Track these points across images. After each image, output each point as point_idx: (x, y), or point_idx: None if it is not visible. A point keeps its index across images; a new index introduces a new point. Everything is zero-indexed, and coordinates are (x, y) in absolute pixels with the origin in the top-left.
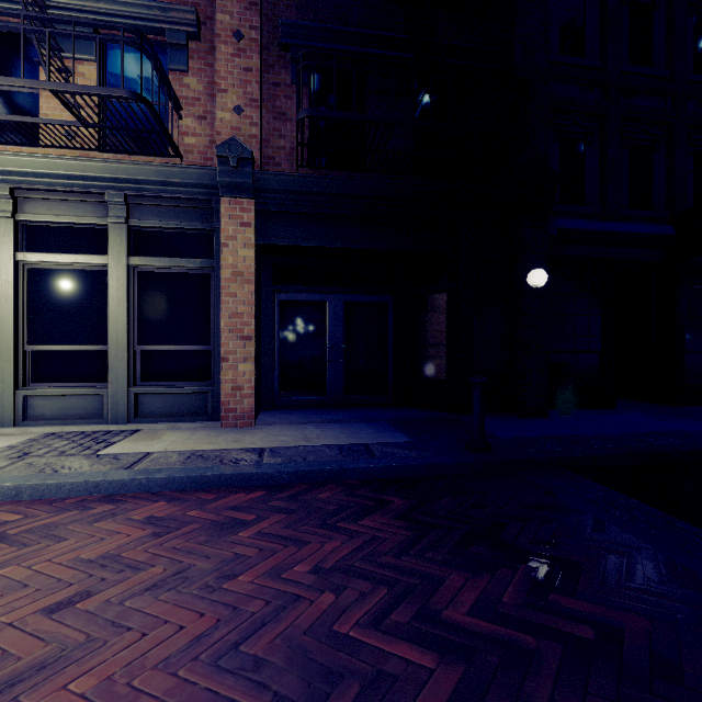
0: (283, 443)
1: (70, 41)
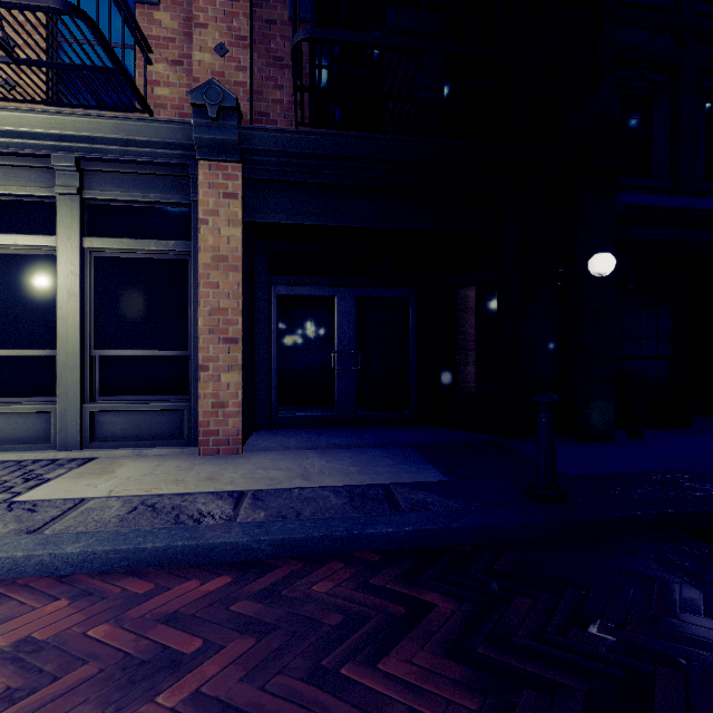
0: (273, 483)
1: None
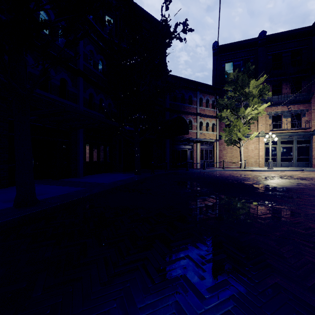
0: None
1: (287, 116)
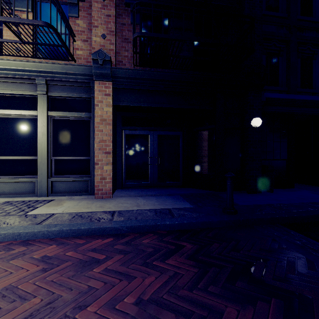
0: (125, 208)
1: (18, 1)
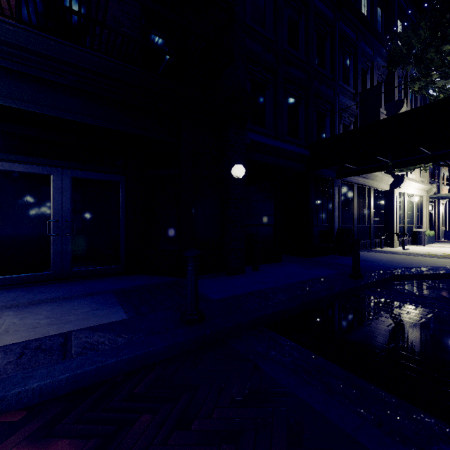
0: None
1: None
